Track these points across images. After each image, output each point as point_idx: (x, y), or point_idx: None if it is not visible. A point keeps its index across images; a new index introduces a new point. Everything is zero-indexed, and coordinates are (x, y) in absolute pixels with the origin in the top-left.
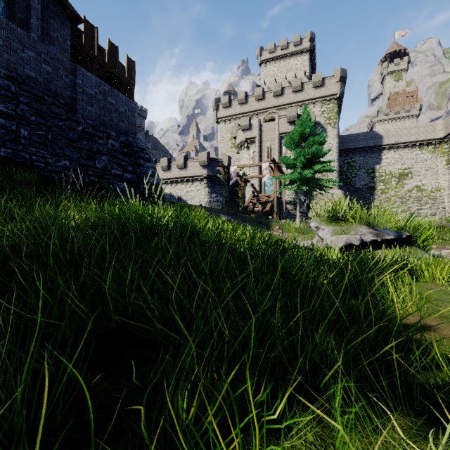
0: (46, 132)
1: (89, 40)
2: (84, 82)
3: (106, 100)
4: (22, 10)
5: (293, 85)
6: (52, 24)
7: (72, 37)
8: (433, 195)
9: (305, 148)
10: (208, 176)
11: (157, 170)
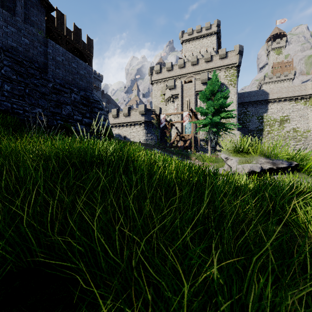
0: (24, 87)
1: (60, 24)
2: (54, 52)
3: (70, 65)
4: (10, 1)
5: (205, 57)
6: (32, 12)
7: (47, 22)
8: (305, 135)
9: (214, 101)
10: (145, 122)
11: (109, 117)
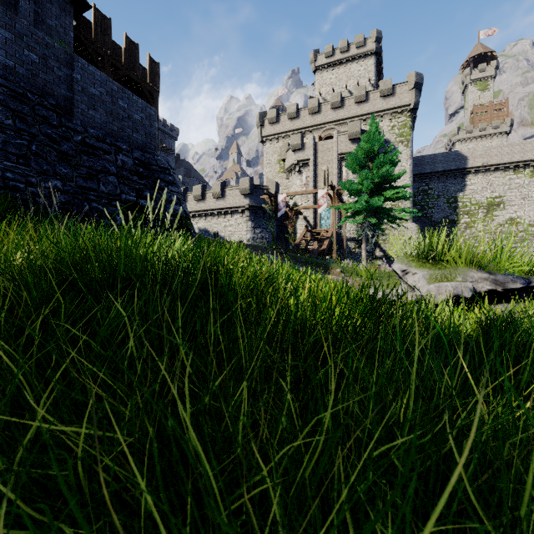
0: (28, 141)
1: (100, 34)
2: (85, 78)
3: (115, 104)
4: None
5: (356, 94)
6: (49, 10)
7: (78, 30)
8: (531, 230)
9: (373, 170)
10: (251, 207)
11: (189, 200)
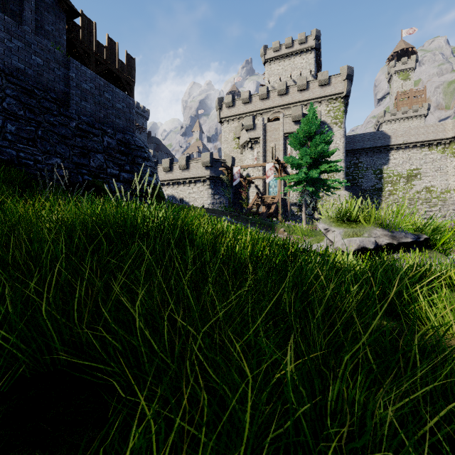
0: (35, 128)
1: (87, 35)
2: (78, 76)
3: (102, 96)
4: (15, 2)
5: (298, 84)
6: (47, 18)
7: (68, 32)
8: (443, 197)
9: (311, 148)
10: (211, 177)
11: (159, 171)
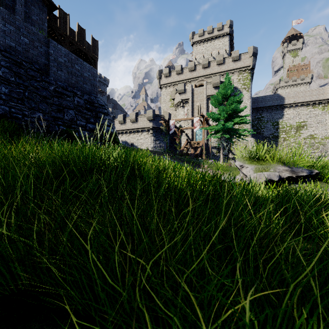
0: (23, 90)
1: (63, 24)
2: (55, 52)
3: (73, 67)
4: None
5: (217, 59)
6: (33, 10)
7: (49, 21)
8: (323, 142)
9: (227, 106)
10: (153, 128)
11: (116, 123)
